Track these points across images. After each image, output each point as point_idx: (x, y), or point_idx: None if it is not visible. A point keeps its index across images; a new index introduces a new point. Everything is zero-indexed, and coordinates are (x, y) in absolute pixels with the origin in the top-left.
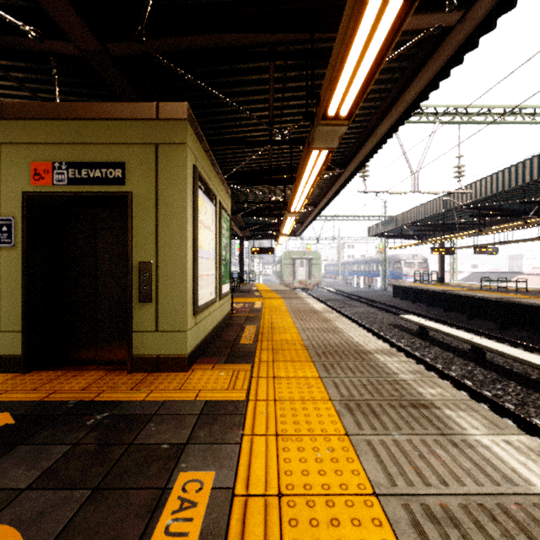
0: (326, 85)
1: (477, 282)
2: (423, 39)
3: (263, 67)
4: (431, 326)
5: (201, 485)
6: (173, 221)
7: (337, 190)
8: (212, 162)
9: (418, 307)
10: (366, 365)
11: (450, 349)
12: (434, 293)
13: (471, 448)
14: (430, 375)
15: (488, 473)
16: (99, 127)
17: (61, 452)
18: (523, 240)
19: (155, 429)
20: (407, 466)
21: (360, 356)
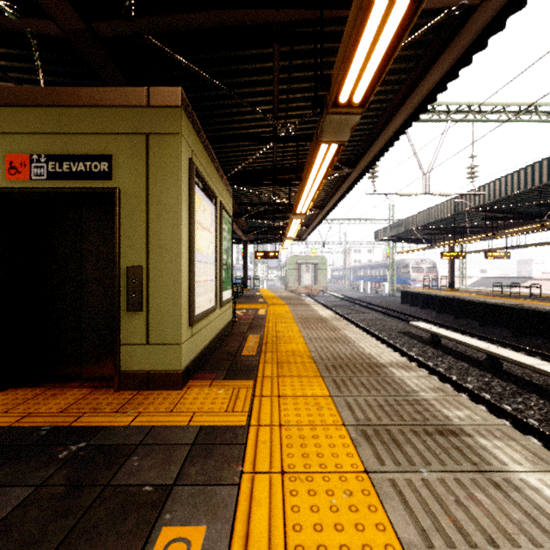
0: (338, 65)
1: (486, 287)
2: (443, 22)
3: (267, 54)
4: (444, 334)
5: (187, 547)
6: (166, 220)
7: (344, 191)
8: (211, 158)
9: (428, 313)
10: (381, 381)
11: (464, 359)
12: (445, 299)
13: (517, 491)
14: (454, 394)
15: (545, 528)
16: (82, 115)
17: (20, 497)
18: (536, 244)
19: (138, 465)
20: (444, 517)
21: (374, 370)
